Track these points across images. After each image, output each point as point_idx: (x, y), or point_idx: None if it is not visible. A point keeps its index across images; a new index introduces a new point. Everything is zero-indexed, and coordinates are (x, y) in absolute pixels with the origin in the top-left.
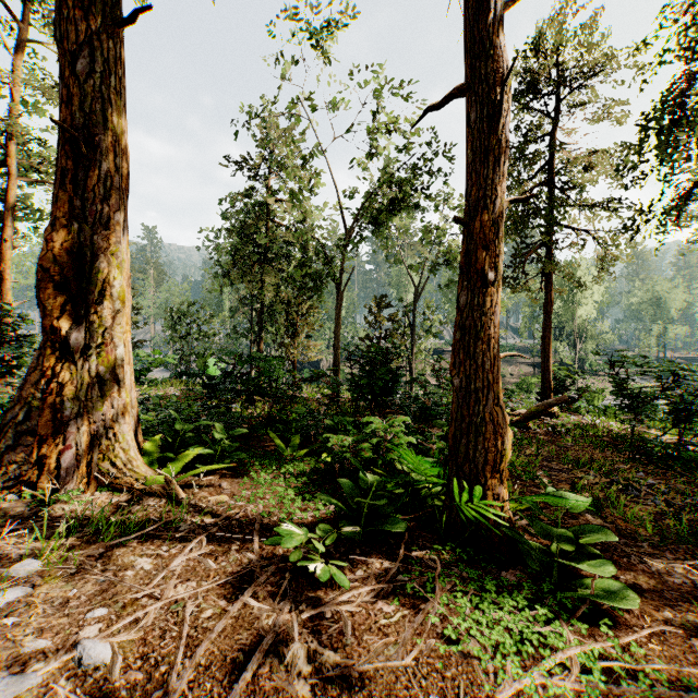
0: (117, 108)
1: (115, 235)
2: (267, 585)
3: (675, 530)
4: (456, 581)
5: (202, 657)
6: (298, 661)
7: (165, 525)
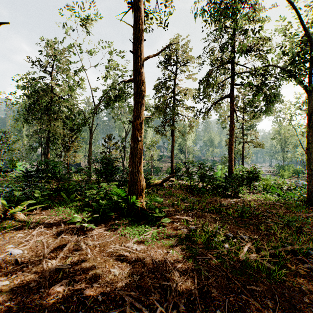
0: None
1: None
2: (68, 233)
3: (188, 207)
4: (127, 224)
5: (52, 248)
6: (81, 243)
7: (22, 226)
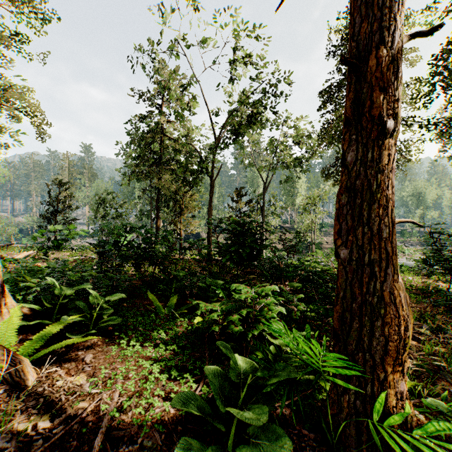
0: None
1: None
2: None
3: None
4: None
5: None
6: None
7: None
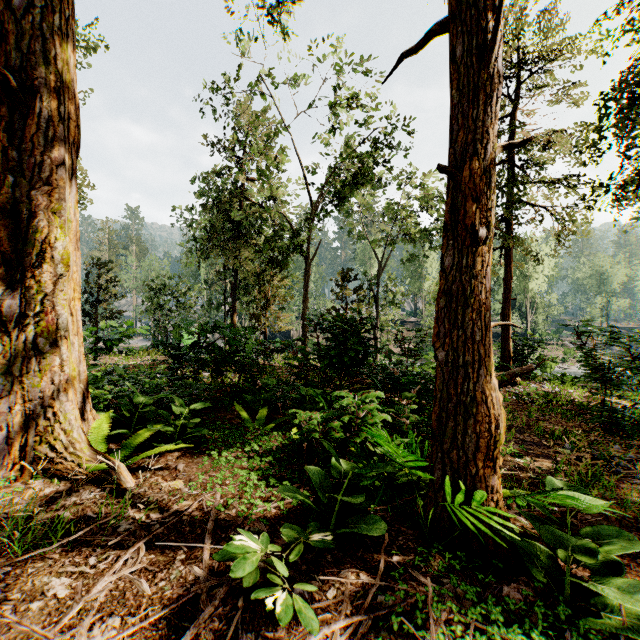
0: (61, 51)
1: (57, 190)
2: (214, 618)
3: None
4: (452, 607)
5: None
6: None
7: (102, 524)
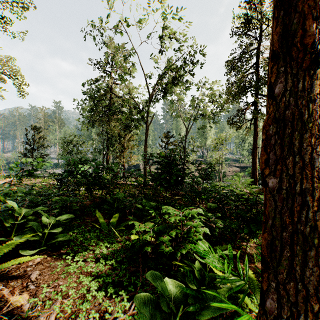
0: None
1: None
2: None
3: None
4: None
5: None
6: None
7: None
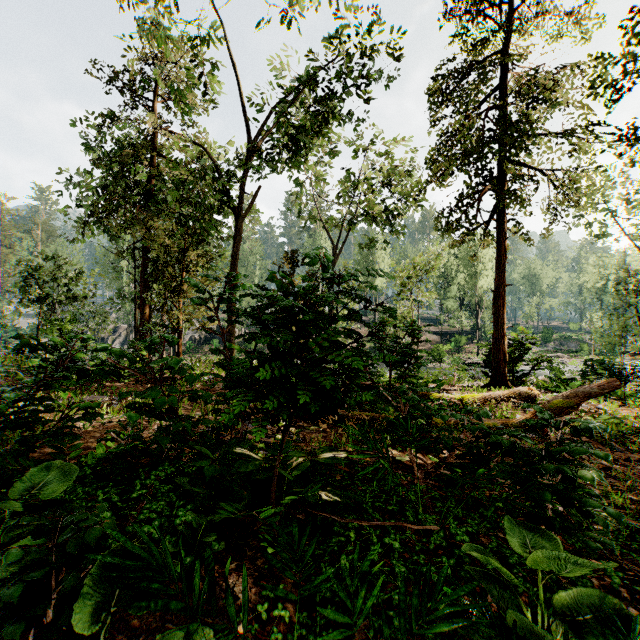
0: None
1: None
2: None
3: None
4: None
5: None
6: None
7: None
